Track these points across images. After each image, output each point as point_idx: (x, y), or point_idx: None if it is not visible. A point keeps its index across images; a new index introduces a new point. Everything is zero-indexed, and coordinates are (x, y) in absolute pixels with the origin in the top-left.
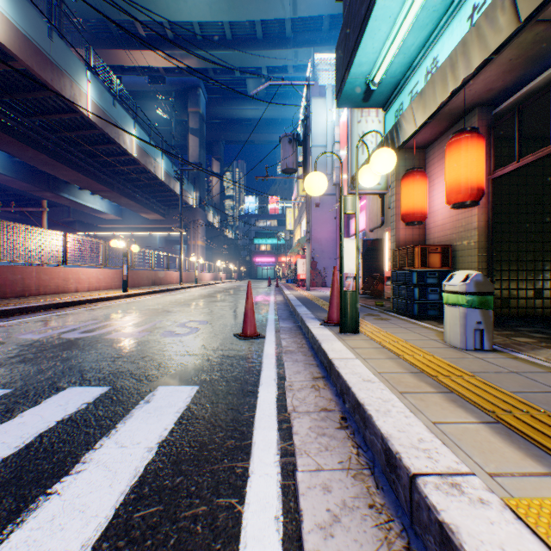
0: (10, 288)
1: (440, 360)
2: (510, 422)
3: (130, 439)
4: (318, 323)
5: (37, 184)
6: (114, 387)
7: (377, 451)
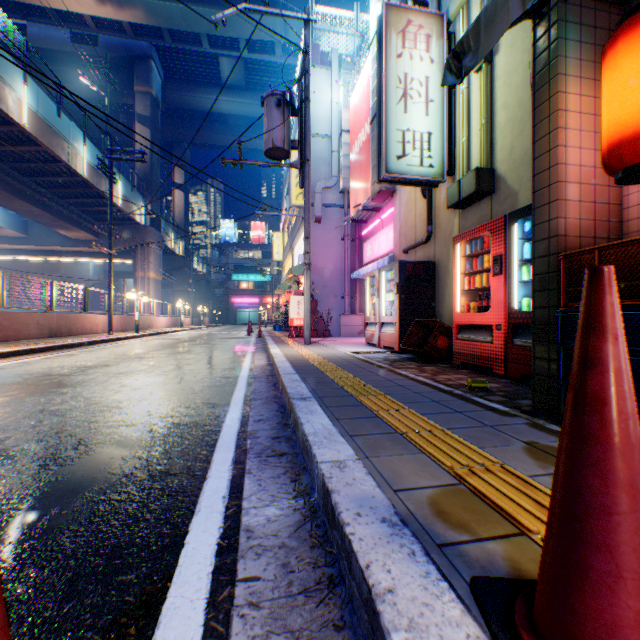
0: None
1: None
2: None
3: None
4: None
5: None
6: None
7: None
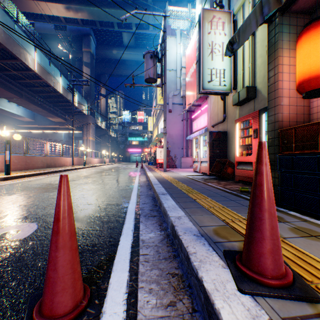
0: None
1: None
2: None
3: None
4: (223, 268)
5: None
6: None
7: None
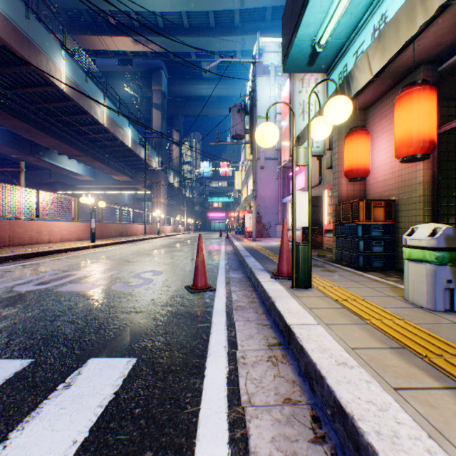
0: None
1: (415, 327)
2: None
3: None
4: (268, 275)
5: (21, 150)
6: (37, 361)
7: None
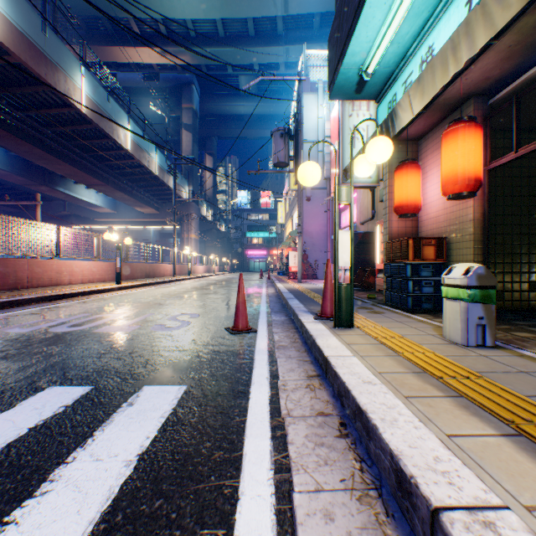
0: (2, 281)
1: (442, 358)
2: (535, 435)
3: (107, 450)
4: (312, 316)
5: (33, 178)
6: (97, 387)
7: (385, 469)
